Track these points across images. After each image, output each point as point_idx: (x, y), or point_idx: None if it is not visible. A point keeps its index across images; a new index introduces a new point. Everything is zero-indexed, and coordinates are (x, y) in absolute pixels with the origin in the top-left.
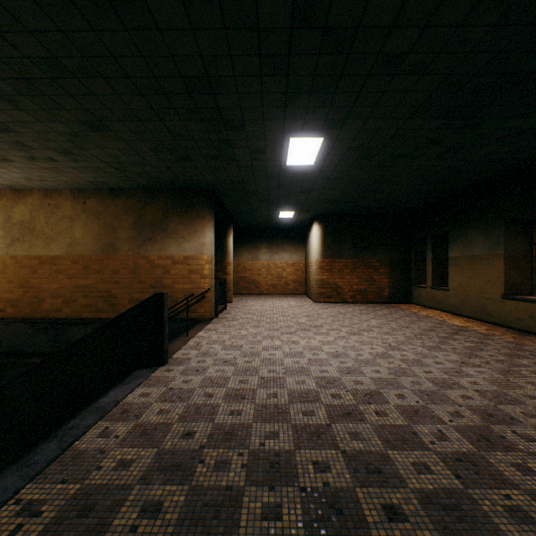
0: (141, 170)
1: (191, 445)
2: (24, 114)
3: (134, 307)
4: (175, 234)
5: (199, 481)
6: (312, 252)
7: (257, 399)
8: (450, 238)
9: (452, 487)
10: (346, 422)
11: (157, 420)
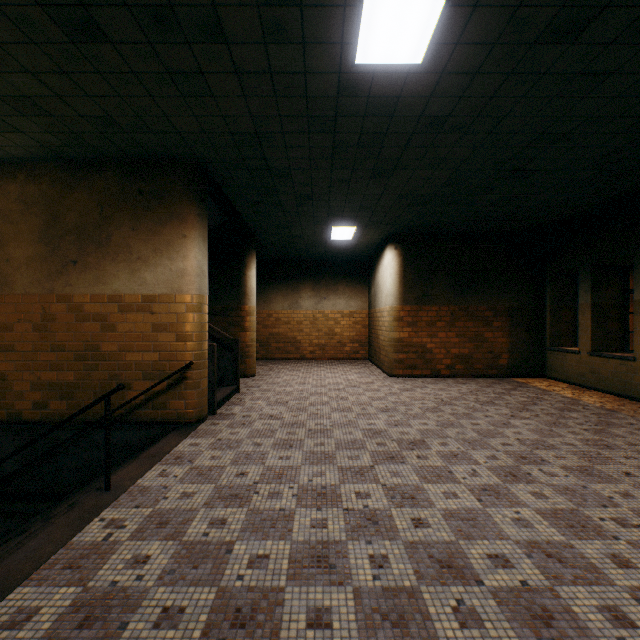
0: (7, 87)
1: None
2: None
3: None
4: (125, 251)
5: None
6: (383, 295)
7: None
8: (638, 266)
9: None
10: None
11: None
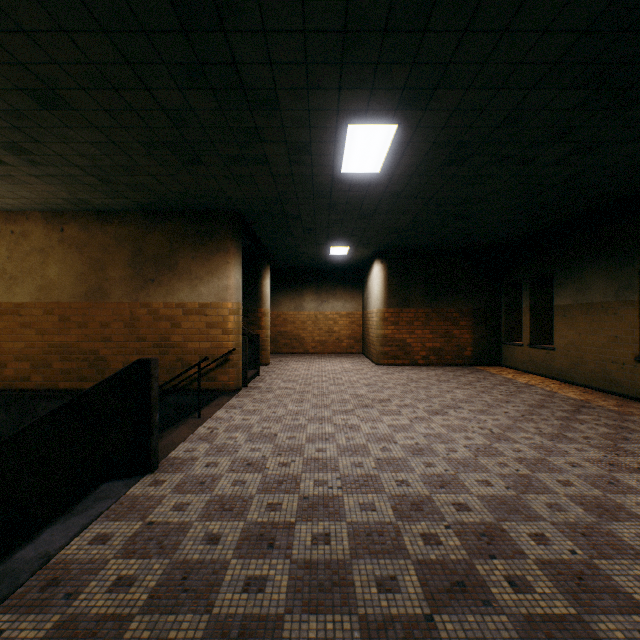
0: (134, 180)
1: None
2: None
3: (104, 382)
4: (187, 273)
5: None
6: (373, 299)
7: (295, 547)
8: (556, 280)
9: None
10: (460, 609)
11: (104, 609)
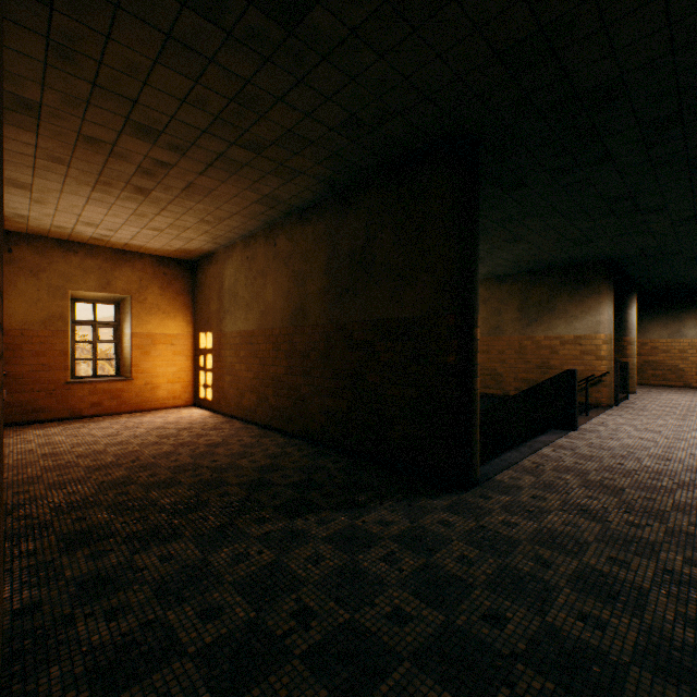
0: (533, 259)
1: (624, 468)
2: None
3: (546, 380)
4: (563, 313)
5: (637, 479)
6: None
7: (684, 463)
8: None
9: None
10: None
11: (589, 454)
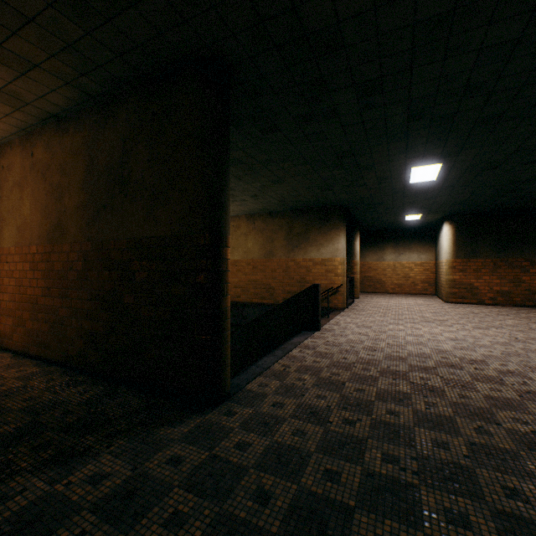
0: (294, 199)
1: (347, 361)
2: (242, 182)
3: (300, 293)
4: (315, 242)
5: (355, 372)
6: (442, 252)
7: (384, 351)
8: None
9: (512, 398)
10: (448, 368)
11: (325, 351)
